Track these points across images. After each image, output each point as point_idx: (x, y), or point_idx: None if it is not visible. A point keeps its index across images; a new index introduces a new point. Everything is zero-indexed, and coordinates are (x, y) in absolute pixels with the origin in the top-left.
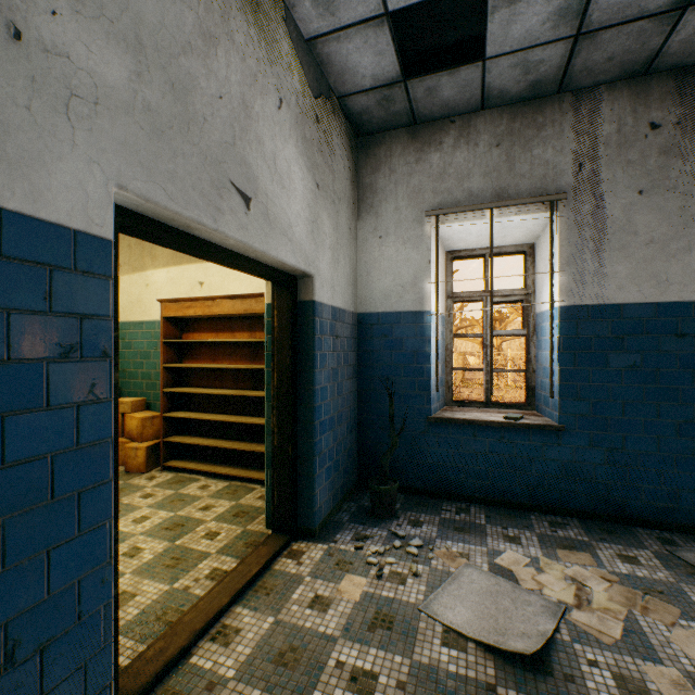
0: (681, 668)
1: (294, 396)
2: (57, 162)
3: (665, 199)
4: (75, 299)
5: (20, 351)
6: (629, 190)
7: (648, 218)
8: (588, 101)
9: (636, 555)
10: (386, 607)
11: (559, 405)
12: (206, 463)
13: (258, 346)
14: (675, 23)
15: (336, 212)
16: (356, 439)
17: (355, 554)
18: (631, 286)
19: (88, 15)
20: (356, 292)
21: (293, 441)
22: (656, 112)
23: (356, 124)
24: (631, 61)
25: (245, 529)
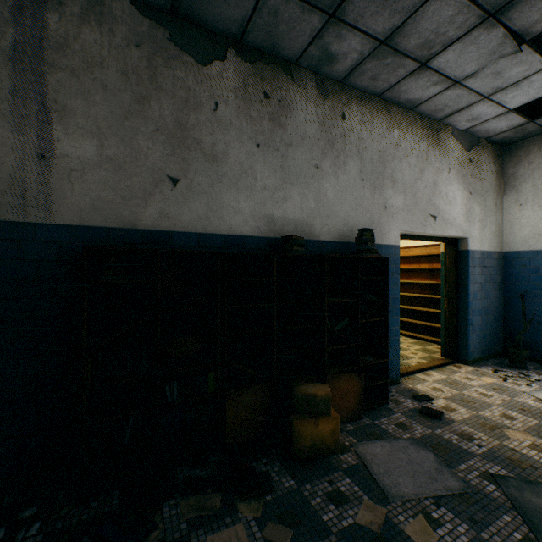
0: None
1: (456, 295)
2: (391, 231)
3: None
4: (393, 261)
5: None
6: None
7: None
8: None
9: None
10: (504, 387)
11: None
12: (404, 330)
13: (434, 271)
14: None
15: (483, 200)
16: (501, 326)
17: (491, 373)
18: None
19: (395, 193)
20: (501, 239)
21: (456, 316)
22: None
23: (500, 143)
24: None
25: (430, 355)
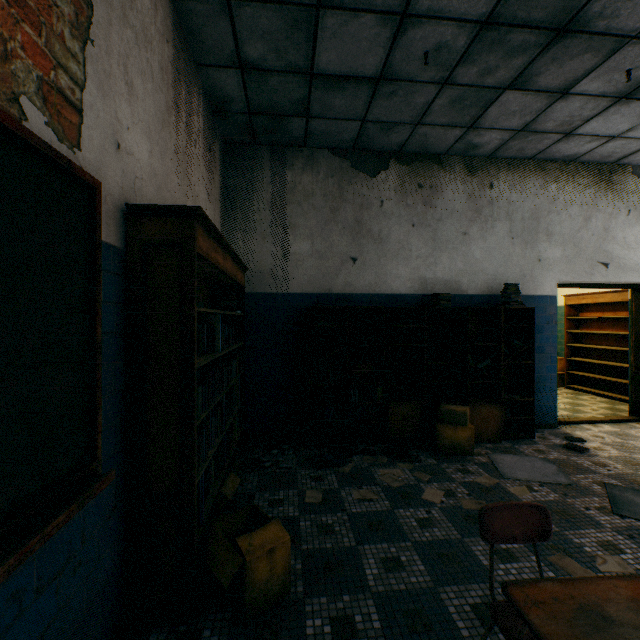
0: None
1: None
2: (545, 282)
3: None
4: (549, 311)
5: (539, 322)
6: None
7: None
8: None
9: None
10: None
11: None
12: (594, 389)
13: None
14: None
15: None
16: None
17: None
18: None
19: (551, 245)
20: None
21: None
22: None
23: None
24: None
25: (614, 413)
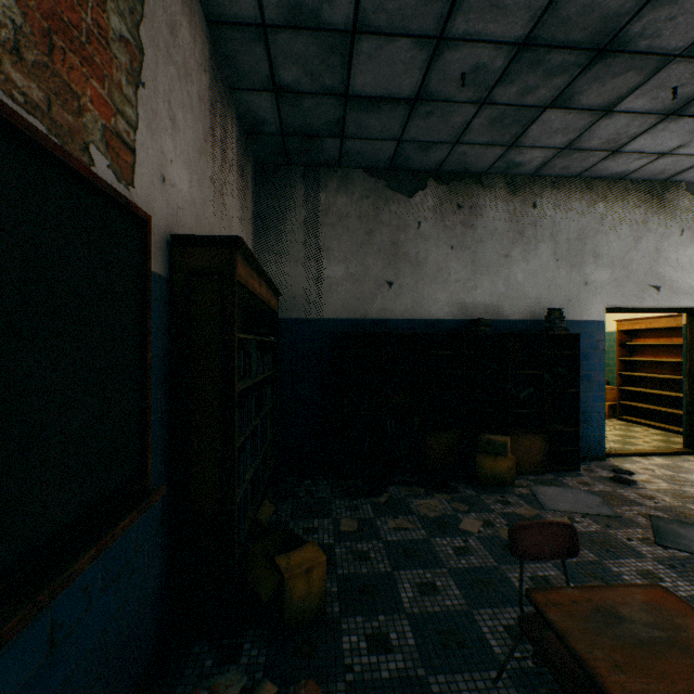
0: None
1: None
2: (592, 307)
3: None
4: (596, 337)
5: (586, 349)
6: None
7: None
8: None
9: None
10: None
11: None
12: (648, 420)
13: None
14: None
15: None
16: None
17: None
18: None
19: (599, 268)
20: None
21: None
22: None
23: None
24: None
25: (667, 445)
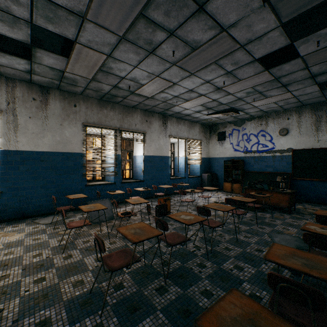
0: (4, 243)
1: None
2: None
3: (38, 121)
4: None
5: None
6: (27, 116)
7: (33, 126)
8: (12, 83)
9: (20, 225)
10: None
11: (1, 184)
12: None
13: None
14: (31, 75)
15: None
16: None
17: None
18: (27, 145)
19: None
20: None
21: None
22: (35, 95)
23: None
24: (23, 78)
25: None
